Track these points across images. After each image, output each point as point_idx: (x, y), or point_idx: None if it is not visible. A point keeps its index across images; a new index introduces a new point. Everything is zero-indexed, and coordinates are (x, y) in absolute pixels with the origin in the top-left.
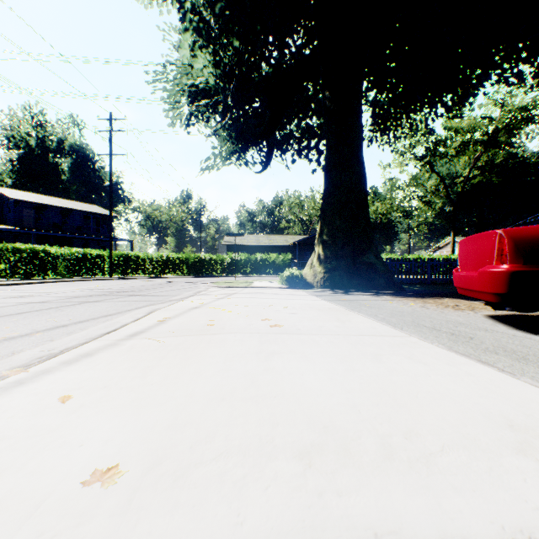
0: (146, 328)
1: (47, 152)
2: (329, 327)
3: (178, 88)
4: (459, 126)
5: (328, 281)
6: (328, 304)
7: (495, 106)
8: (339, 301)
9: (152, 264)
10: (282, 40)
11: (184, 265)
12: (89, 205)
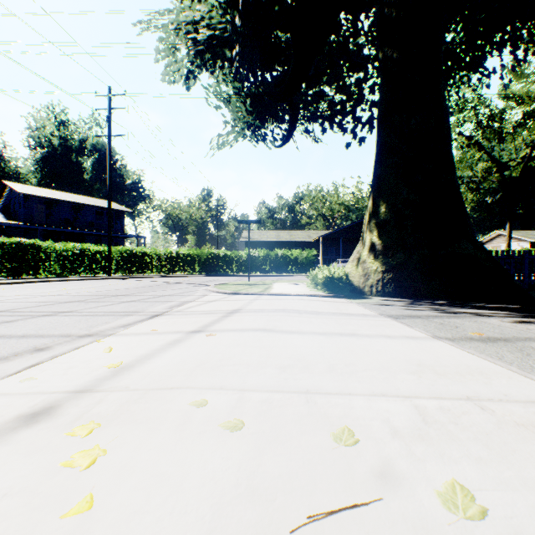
0: None
1: (69, 152)
2: None
3: (173, 26)
4: (524, 92)
5: (391, 286)
6: (483, 365)
7: None
8: (479, 342)
9: (160, 261)
10: None
11: (195, 263)
12: (104, 201)
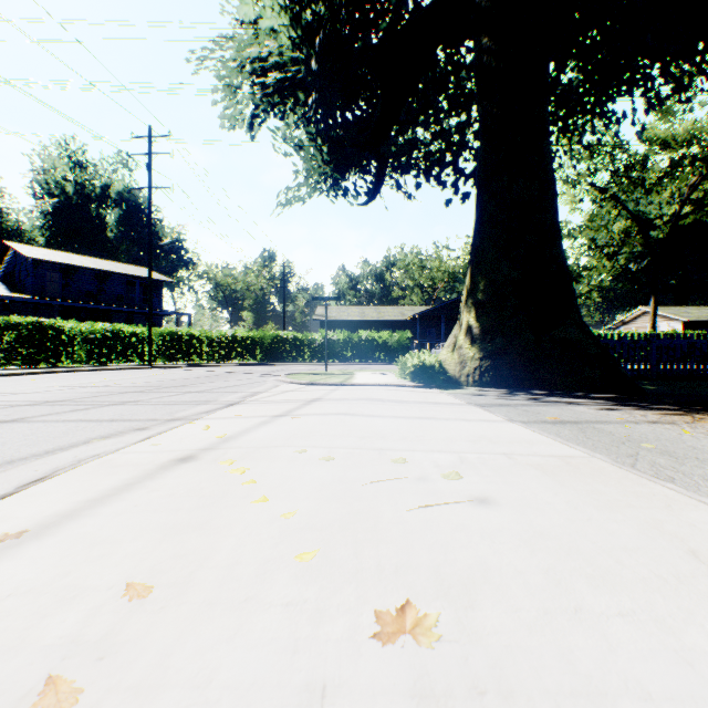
0: None
1: (88, 201)
2: None
3: (235, 63)
4: (669, 135)
5: (489, 374)
6: (536, 438)
7: None
8: (549, 424)
9: (211, 345)
10: None
11: (256, 348)
12: (136, 268)
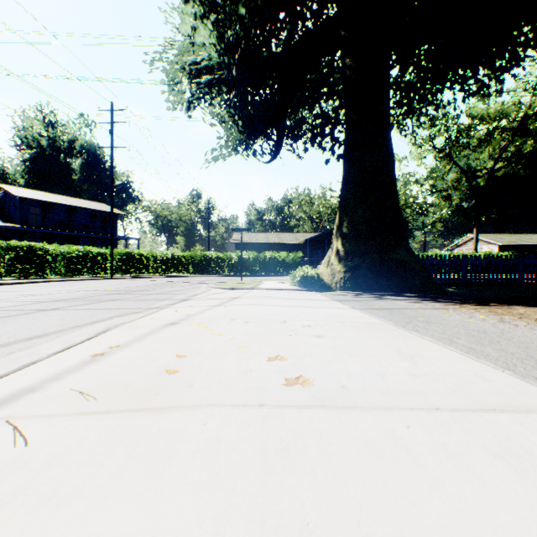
0: (49, 378)
1: (58, 152)
2: (398, 376)
3: (178, 65)
4: (485, 113)
5: (350, 282)
6: (362, 315)
7: (526, 90)
8: (374, 309)
9: (156, 262)
10: (294, 9)
11: (189, 264)
12: (97, 204)
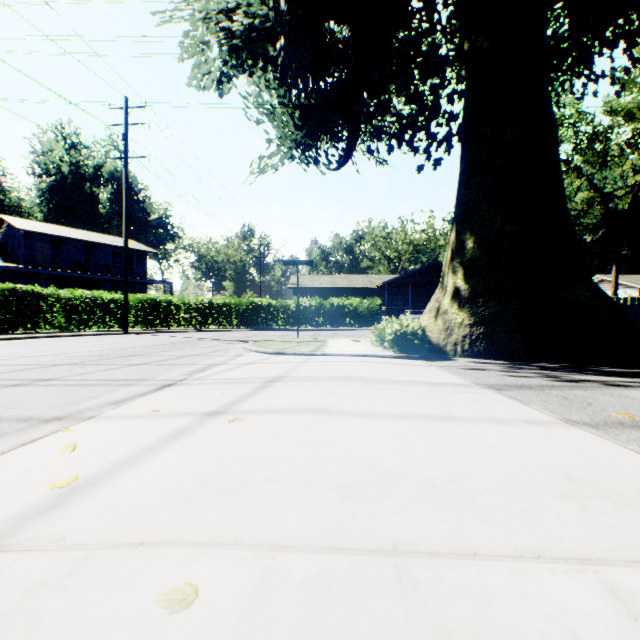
0: None
1: (82, 180)
2: None
3: (202, 15)
4: (635, 105)
5: (482, 343)
6: None
7: None
8: (637, 430)
9: (189, 312)
10: None
11: (232, 314)
12: (122, 240)
